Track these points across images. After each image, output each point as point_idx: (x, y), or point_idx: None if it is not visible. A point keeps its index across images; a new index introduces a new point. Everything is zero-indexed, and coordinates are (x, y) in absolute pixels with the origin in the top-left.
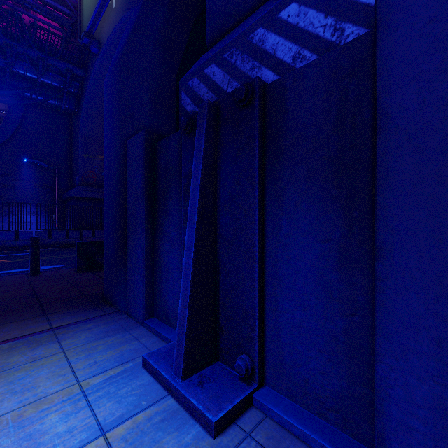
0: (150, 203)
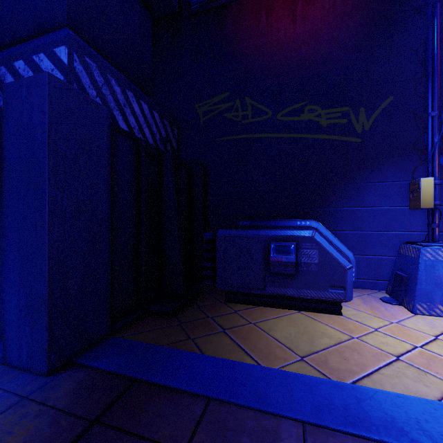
0: None
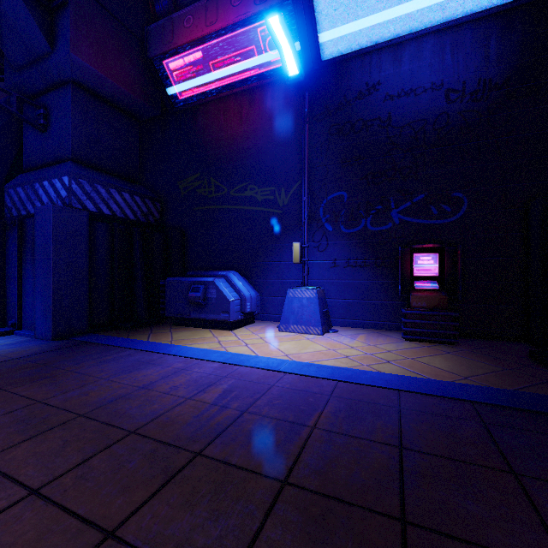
0: None
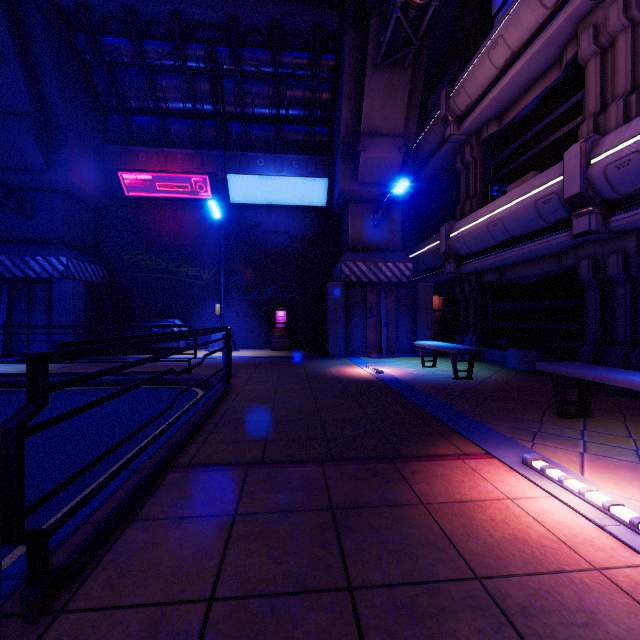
0: None
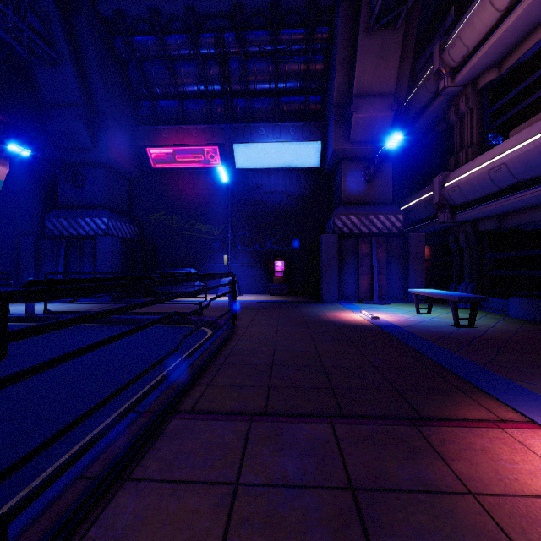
0: (36, 260)
